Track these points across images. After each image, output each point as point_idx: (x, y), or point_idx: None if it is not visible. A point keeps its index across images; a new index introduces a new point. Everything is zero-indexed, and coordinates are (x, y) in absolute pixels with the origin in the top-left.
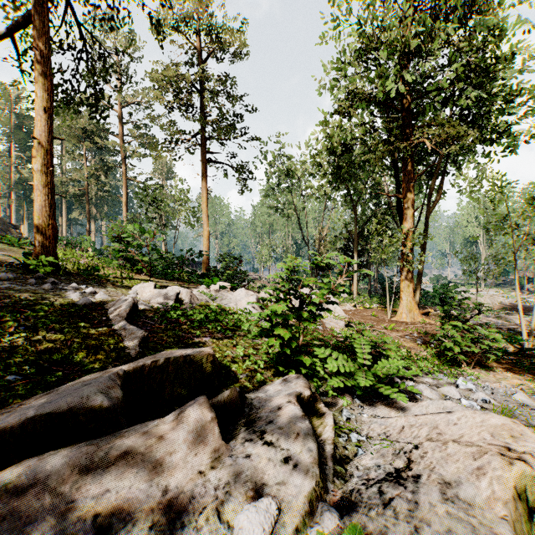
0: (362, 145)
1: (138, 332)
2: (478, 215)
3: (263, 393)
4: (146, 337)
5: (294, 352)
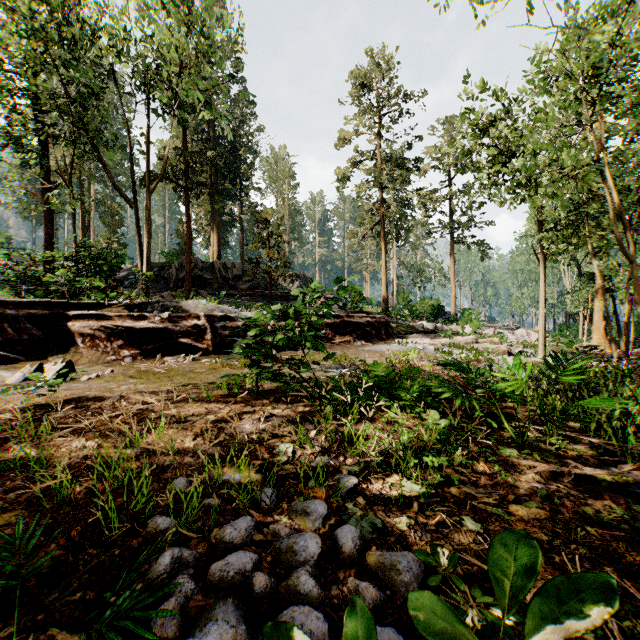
0: None
1: None
2: None
3: None
4: None
5: None
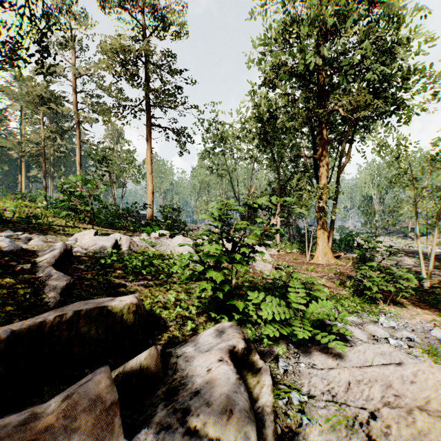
0: (284, 114)
1: (63, 278)
2: (373, 178)
3: (192, 347)
4: (72, 283)
5: (227, 295)
